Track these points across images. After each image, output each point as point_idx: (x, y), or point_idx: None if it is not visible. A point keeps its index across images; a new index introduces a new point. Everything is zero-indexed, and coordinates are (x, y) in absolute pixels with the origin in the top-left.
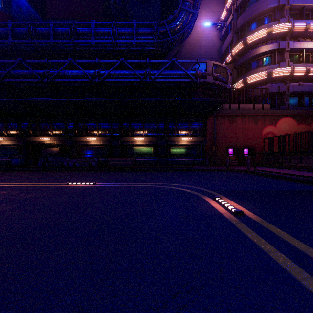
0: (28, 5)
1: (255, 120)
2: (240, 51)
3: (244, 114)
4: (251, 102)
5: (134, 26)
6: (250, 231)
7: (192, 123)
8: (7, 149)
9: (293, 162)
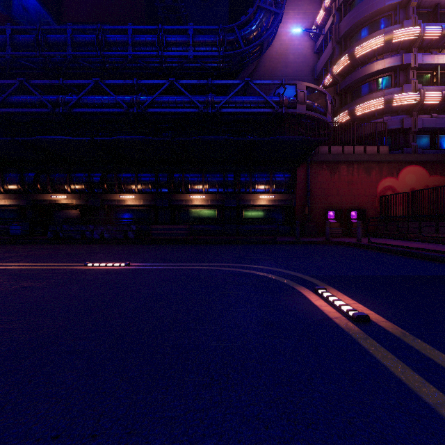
0: (36, 2)
1: (367, 169)
2: (344, 69)
3: (351, 160)
4: (361, 144)
5: (190, 32)
6: (389, 356)
7: (275, 174)
8: (3, 212)
9: (425, 231)
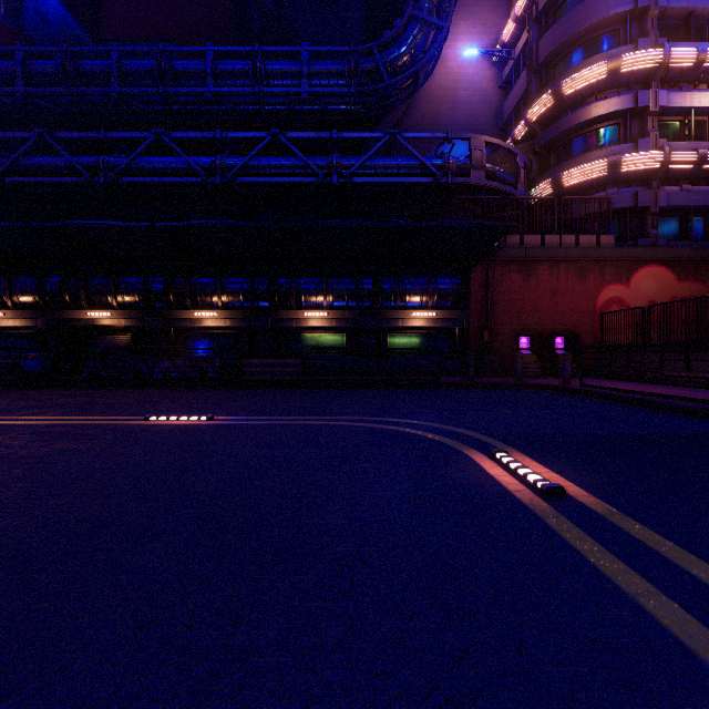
0: (62, 8)
1: (581, 271)
2: (546, 114)
3: (556, 257)
4: (571, 231)
5: (304, 57)
6: (584, 539)
7: (437, 280)
8: (12, 339)
9: (670, 368)
